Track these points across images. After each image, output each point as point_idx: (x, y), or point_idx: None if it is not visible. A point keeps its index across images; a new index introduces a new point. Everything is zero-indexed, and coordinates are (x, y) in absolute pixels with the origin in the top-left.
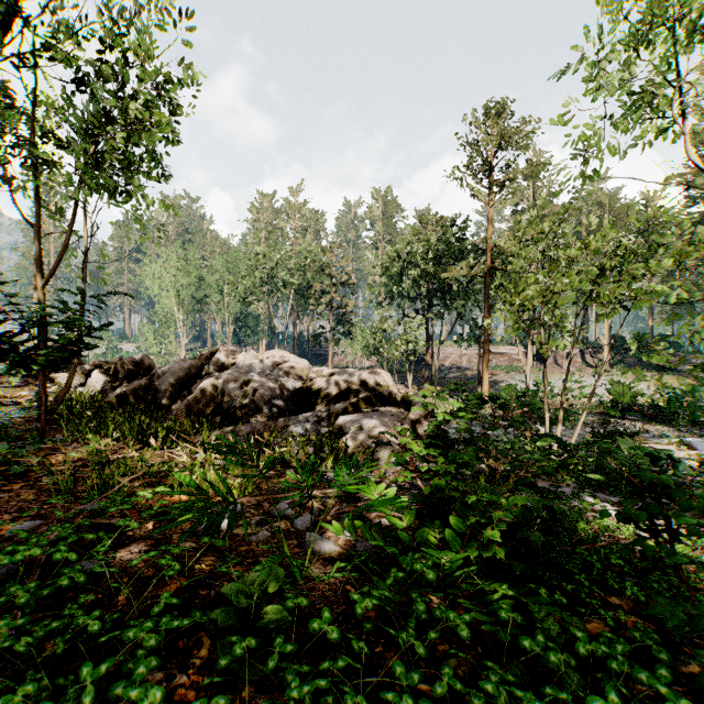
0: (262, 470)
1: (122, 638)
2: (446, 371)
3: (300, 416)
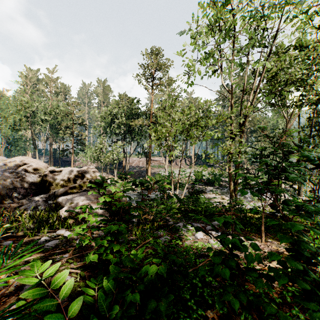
0: None
1: None
2: (132, 168)
3: (33, 198)
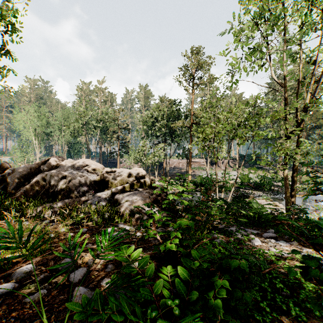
0: (28, 249)
1: None
2: (172, 169)
3: (95, 194)
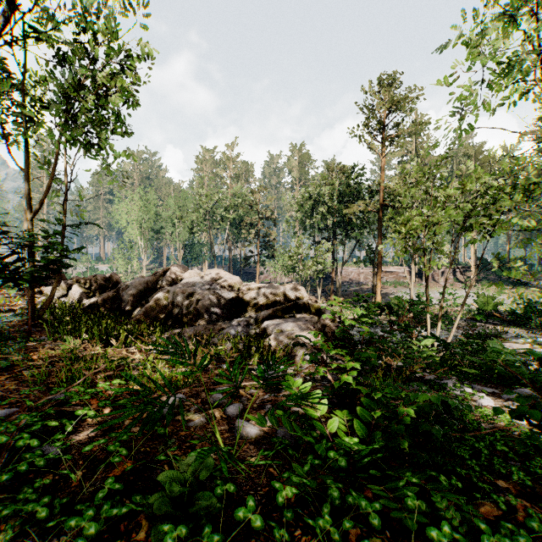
0: (198, 368)
1: (64, 526)
2: (347, 285)
3: (233, 321)
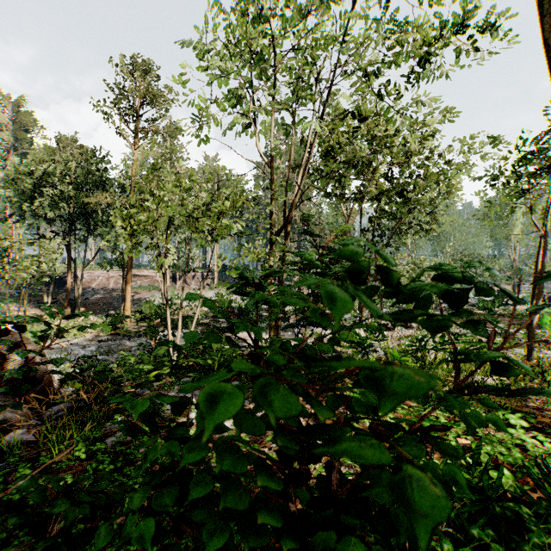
0: None
1: None
2: (92, 292)
3: None
